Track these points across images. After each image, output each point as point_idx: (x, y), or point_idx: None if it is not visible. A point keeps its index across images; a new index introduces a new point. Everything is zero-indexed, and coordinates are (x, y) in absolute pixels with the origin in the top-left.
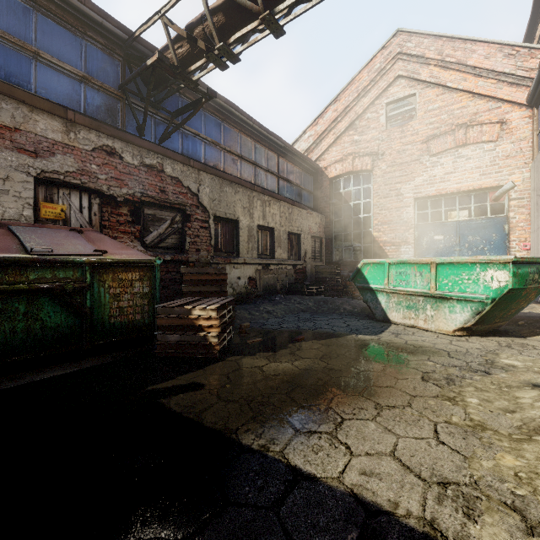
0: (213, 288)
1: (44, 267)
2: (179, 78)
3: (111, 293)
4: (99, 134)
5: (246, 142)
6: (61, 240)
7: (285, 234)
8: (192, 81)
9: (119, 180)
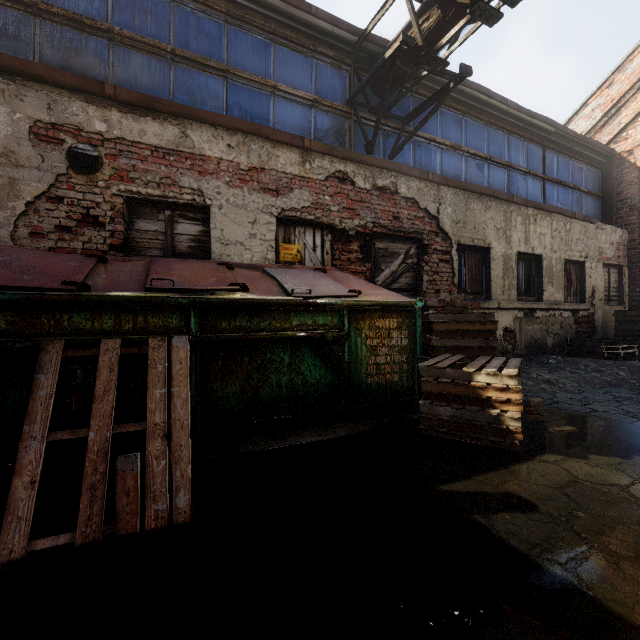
0: (476, 343)
1: (305, 311)
2: (423, 62)
3: (368, 344)
4: (331, 159)
5: (496, 136)
6: (312, 280)
7: (559, 263)
8: (441, 61)
9: (350, 211)
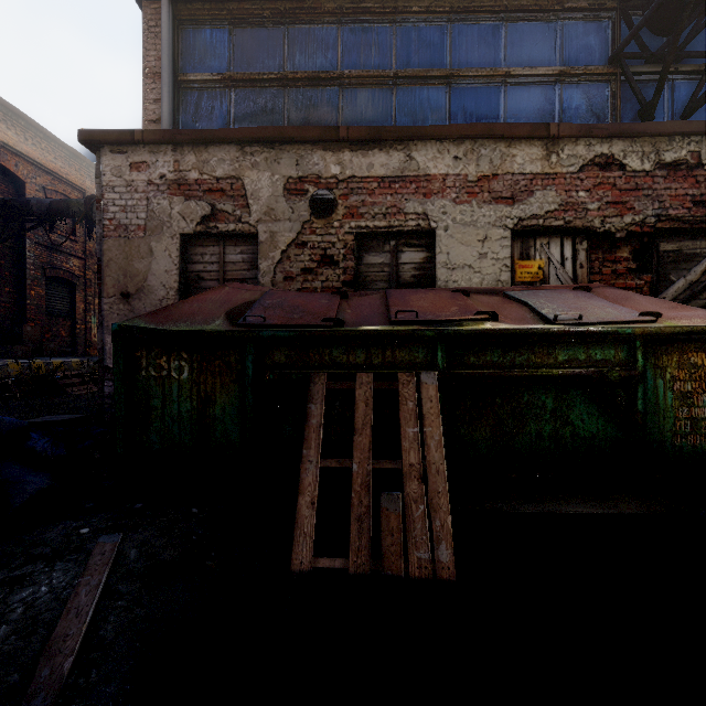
0: None
1: (575, 342)
2: None
3: (675, 390)
4: (588, 142)
5: None
6: (575, 302)
7: None
8: None
9: (618, 205)
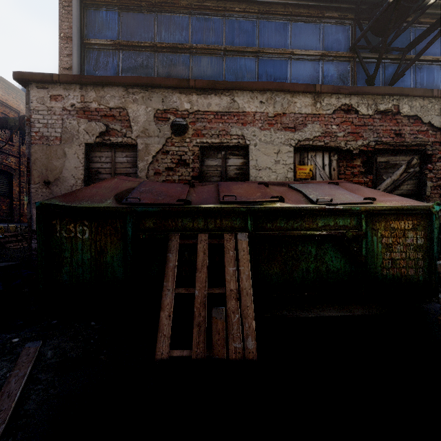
0: None
1: (328, 215)
2: None
3: (383, 242)
4: (338, 96)
5: None
6: (329, 191)
7: None
8: None
9: (354, 134)
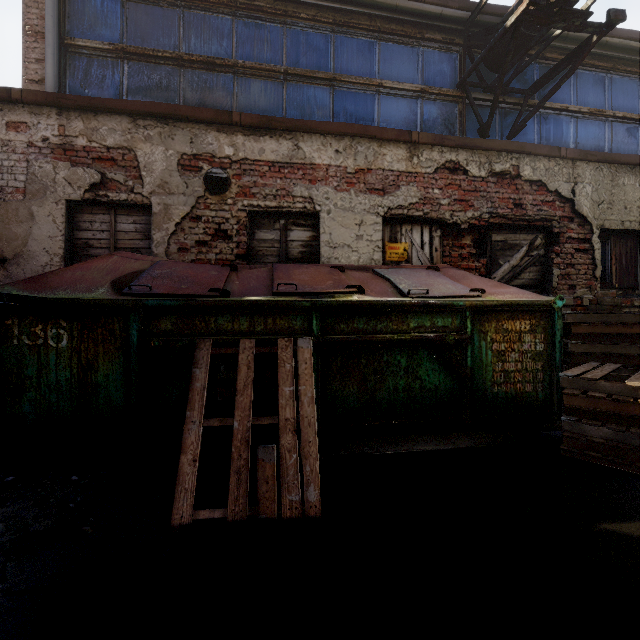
0: (634, 350)
1: (422, 312)
2: (556, 20)
3: (494, 349)
4: (441, 150)
5: None
6: (426, 279)
7: None
8: (580, 13)
9: (462, 202)
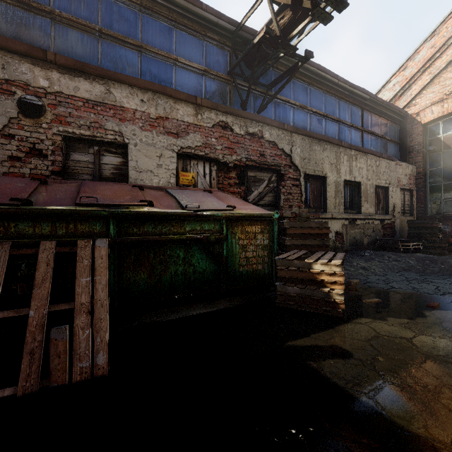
0: (315, 242)
1: (195, 220)
2: (280, 47)
3: (240, 244)
4: (216, 113)
5: (330, 100)
6: (201, 198)
7: (372, 187)
8: (292, 47)
9: (230, 149)
